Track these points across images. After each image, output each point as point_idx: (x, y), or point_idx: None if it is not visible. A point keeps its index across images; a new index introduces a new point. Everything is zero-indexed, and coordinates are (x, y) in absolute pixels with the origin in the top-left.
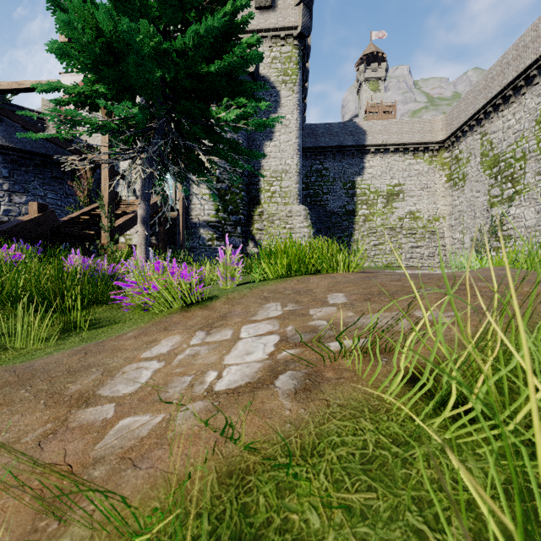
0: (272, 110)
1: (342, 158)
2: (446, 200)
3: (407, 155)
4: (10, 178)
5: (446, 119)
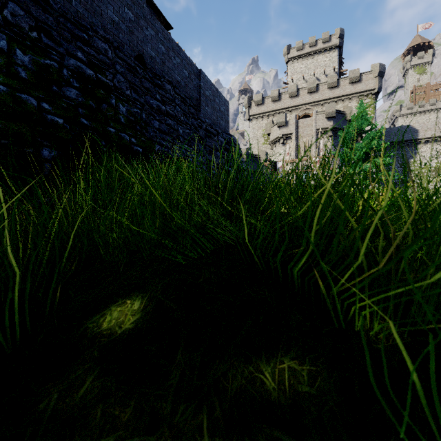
0: None
1: (399, 148)
2: None
3: None
4: None
5: None
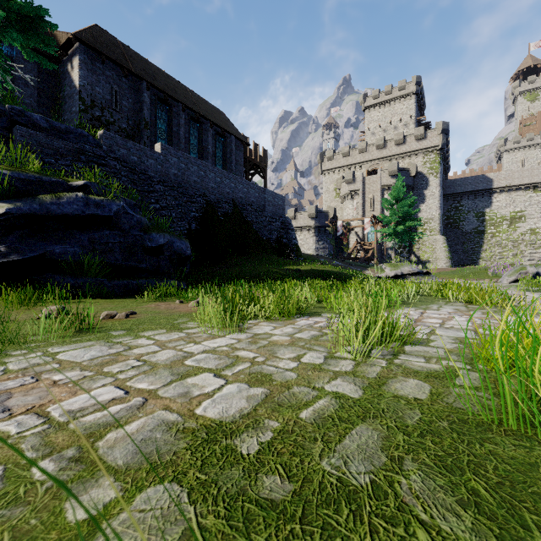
0: (424, 188)
1: (474, 198)
2: None
3: (528, 191)
4: (318, 236)
5: None
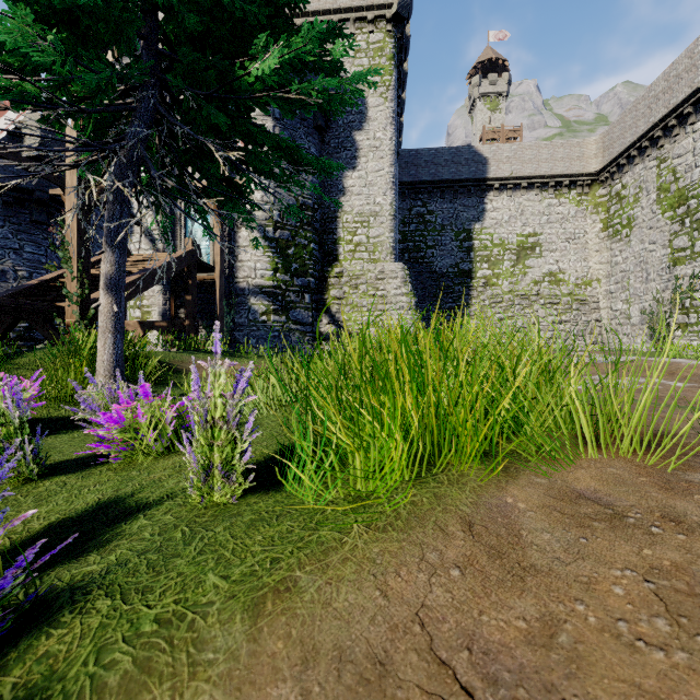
0: (356, 125)
1: (454, 197)
2: (602, 256)
3: (546, 192)
4: None
5: (603, 141)
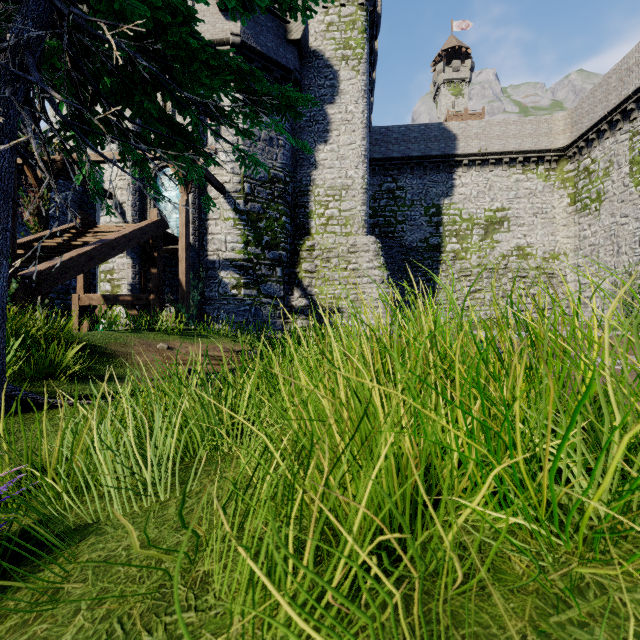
0: (327, 99)
1: (423, 173)
2: (570, 230)
3: (514, 168)
4: None
5: (571, 117)
